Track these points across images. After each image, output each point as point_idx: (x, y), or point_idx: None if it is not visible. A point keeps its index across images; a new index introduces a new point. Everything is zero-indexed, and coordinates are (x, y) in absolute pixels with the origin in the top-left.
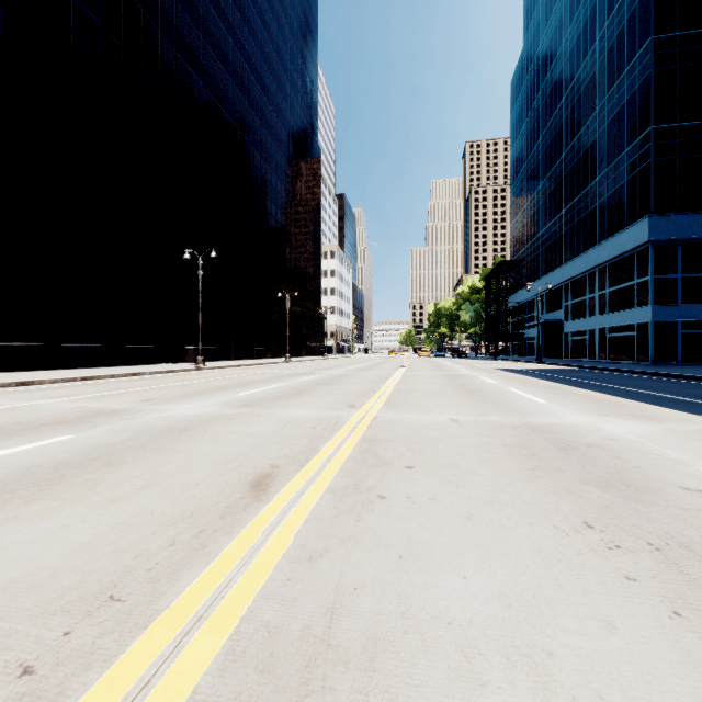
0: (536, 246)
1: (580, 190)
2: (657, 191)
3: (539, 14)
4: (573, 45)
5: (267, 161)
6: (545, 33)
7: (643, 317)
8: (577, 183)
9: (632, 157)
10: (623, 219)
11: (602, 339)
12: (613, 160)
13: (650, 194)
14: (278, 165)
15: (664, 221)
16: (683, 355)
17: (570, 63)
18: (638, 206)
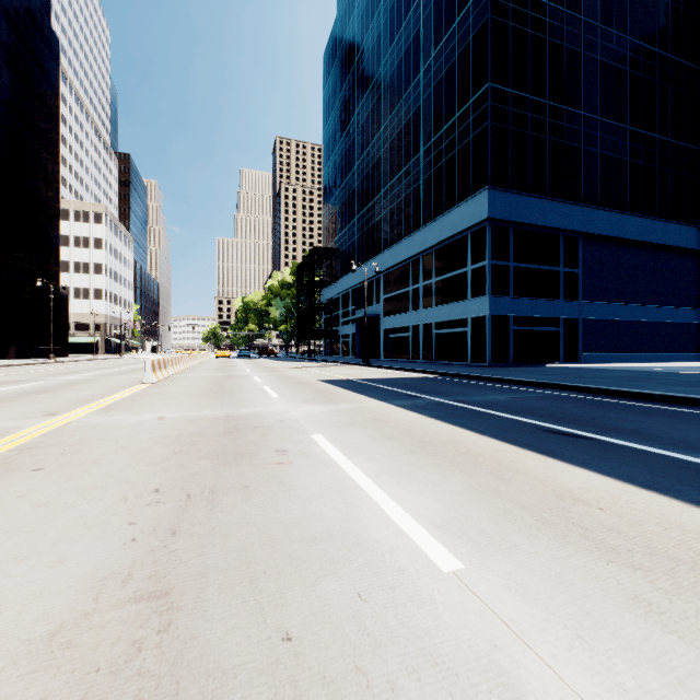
0: (352, 233)
1: (402, 166)
2: (494, 161)
3: None
4: (393, 2)
5: None
6: None
7: (478, 310)
8: (398, 159)
9: (465, 122)
10: (454, 196)
11: (428, 336)
12: (442, 128)
13: (488, 163)
14: None
15: (501, 197)
16: (515, 355)
17: (391, 23)
18: (473, 179)
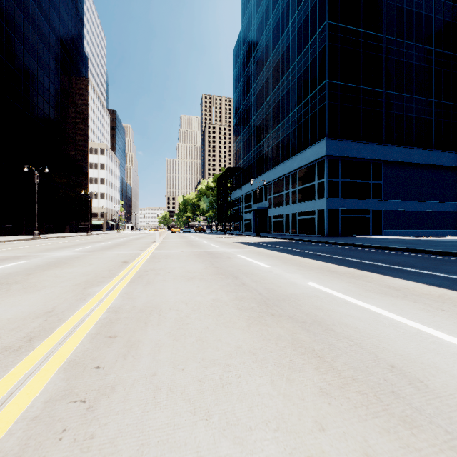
0: (250, 159)
1: (279, 122)
2: (329, 123)
3: (252, 6)
4: (274, 26)
5: (16, 36)
6: (256, 18)
7: (321, 205)
8: (277, 117)
9: (314, 100)
10: (308, 141)
11: (294, 220)
12: (301, 102)
13: (326, 124)
14: (32, 46)
15: (333, 143)
16: (342, 231)
17: (273, 38)
18: (318, 132)
